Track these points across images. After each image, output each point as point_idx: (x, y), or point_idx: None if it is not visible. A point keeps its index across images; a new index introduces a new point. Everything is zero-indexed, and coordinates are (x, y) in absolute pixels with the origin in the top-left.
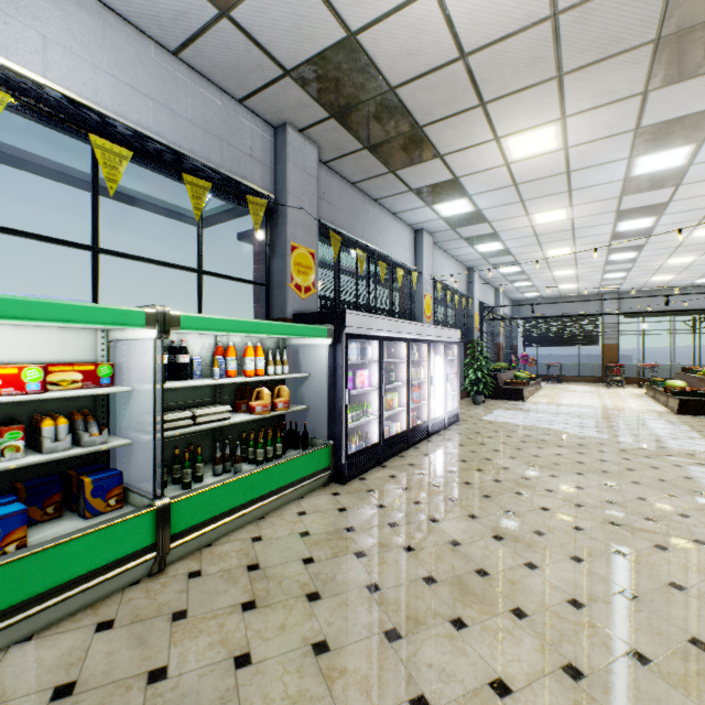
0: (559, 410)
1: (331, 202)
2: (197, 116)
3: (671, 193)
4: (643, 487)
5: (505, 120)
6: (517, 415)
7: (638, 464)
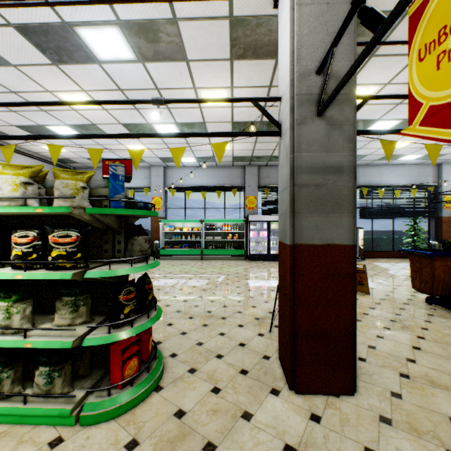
0: None
1: (270, 176)
2: (222, 175)
3: None
4: None
5: None
6: (405, 265)
7: None
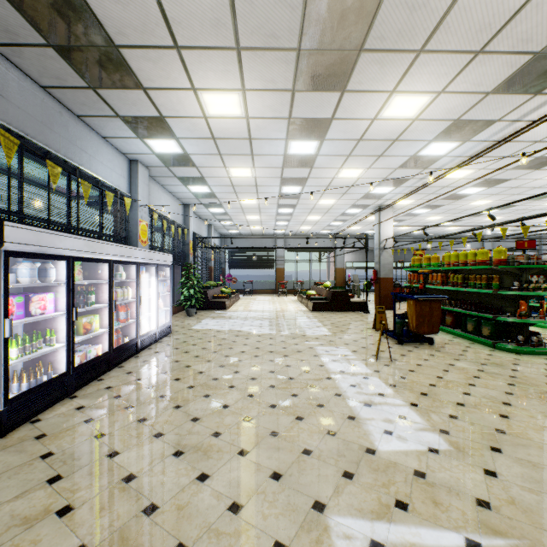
0: (248, 315)
1: (5, 95)
2: None
3: (309, 172)
4: (293, 368)
5: (199, 73)
6: (219, 322)
7: (291, 350)
